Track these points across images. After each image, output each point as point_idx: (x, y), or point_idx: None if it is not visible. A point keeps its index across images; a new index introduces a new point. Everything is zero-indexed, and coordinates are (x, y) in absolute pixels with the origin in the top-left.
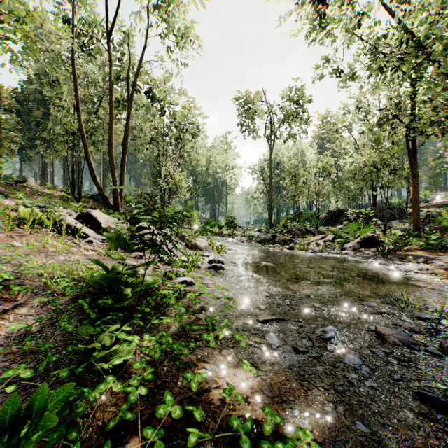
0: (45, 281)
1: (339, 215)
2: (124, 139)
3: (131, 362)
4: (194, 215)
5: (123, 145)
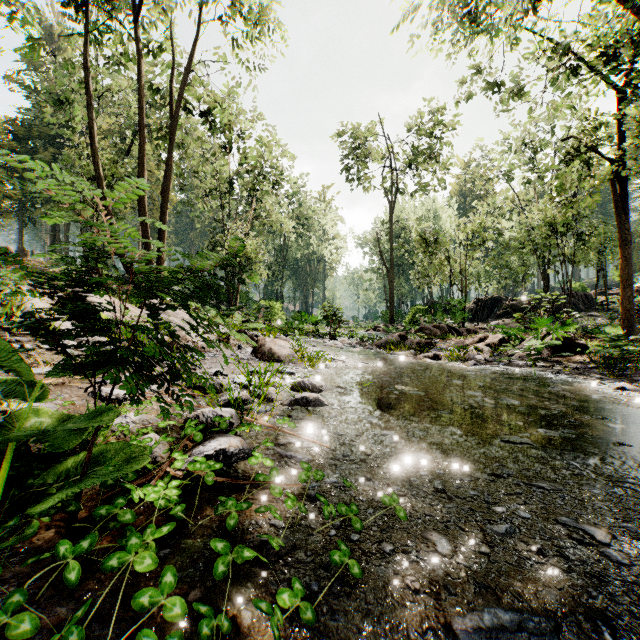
0: None
1: (493, 305)
2: (164, 185)
3: None
4: (277, 305)
5: (163, 195)
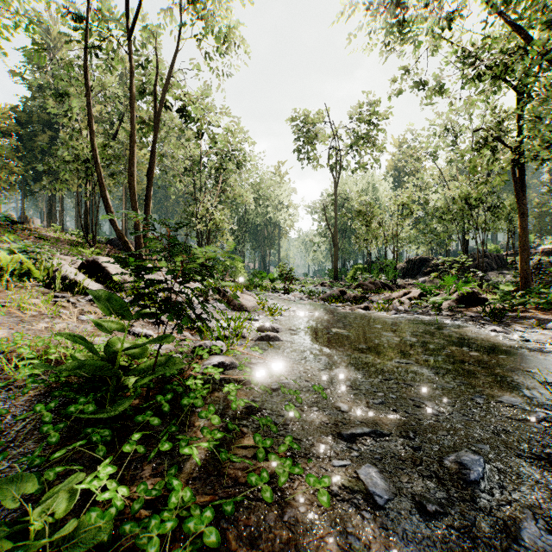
0: (3, 364)
1: (421, 264)
2: (149, 167)
3: (109, 545)
4: (240, 264)
5: (148, 175)
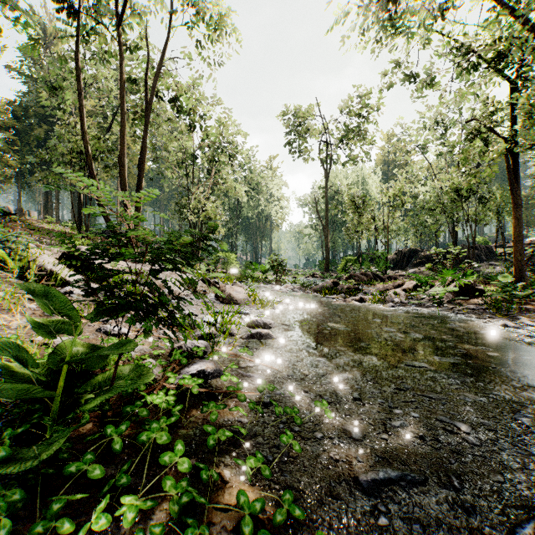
0: None
1: (410, 256)
2: (140, 158)
3: None
4: (232, 256)
5: (139, 166)
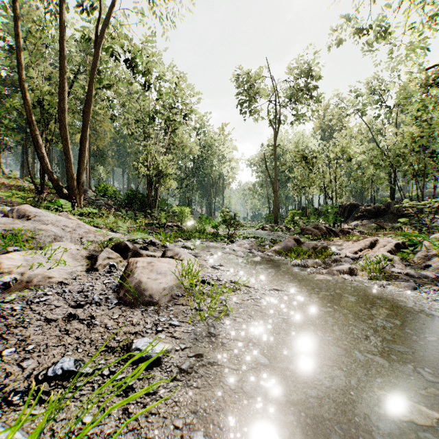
0: None
1: (351, 210)
2: (85, 106)
3: None
4: (186, 210)
5: (84, 115)
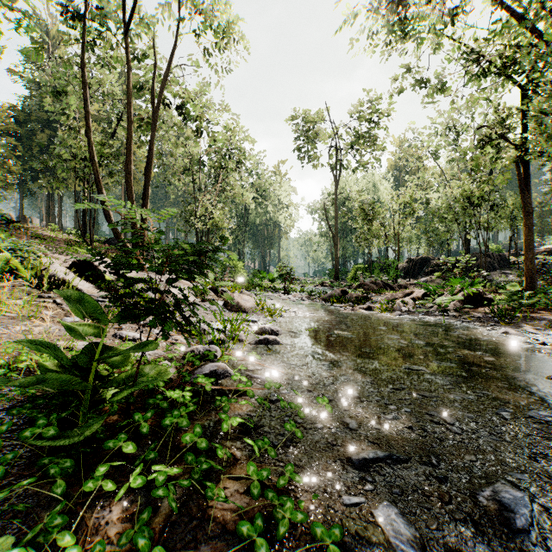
0: None
1: (422, 264)
2: (146, 165)
3: None
4: (239, 264)
5: (145, 173)
